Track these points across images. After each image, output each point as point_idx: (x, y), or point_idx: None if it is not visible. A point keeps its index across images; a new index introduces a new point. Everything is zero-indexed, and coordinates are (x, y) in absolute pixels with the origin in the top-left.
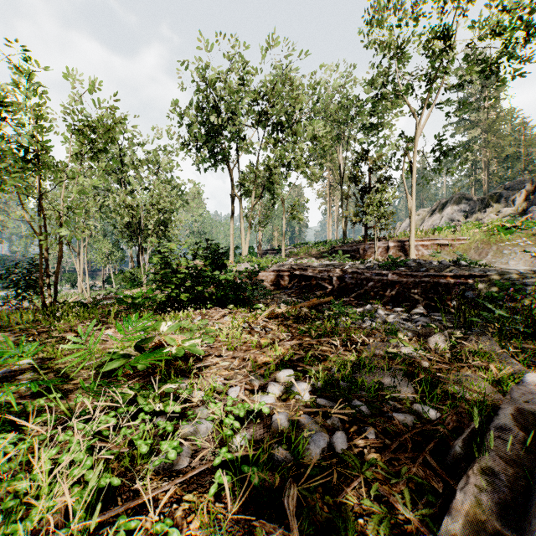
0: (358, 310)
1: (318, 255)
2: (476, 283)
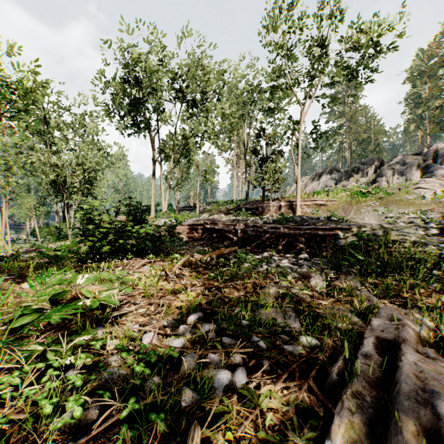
0: (258, 257)
1: (226, 212)
2: (343, 234)
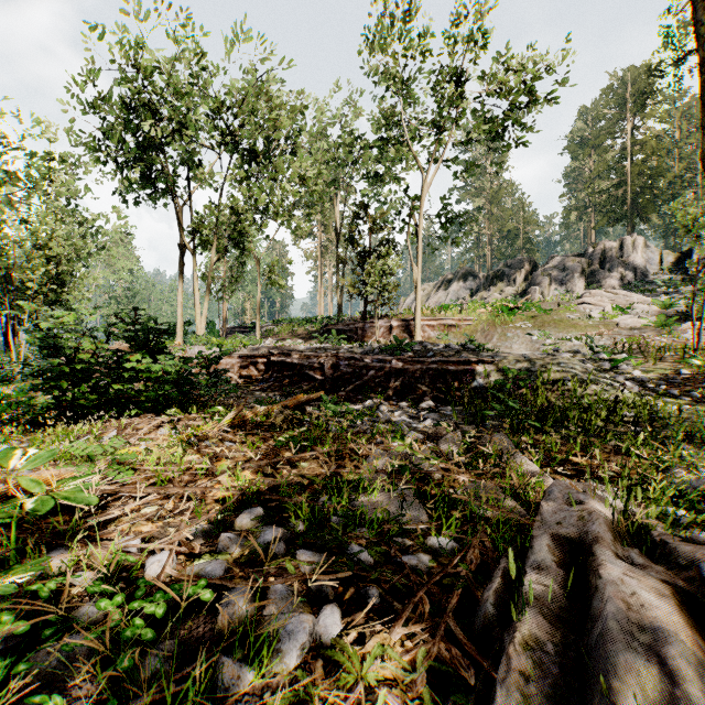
0: (357, 407)
1: (306, 336)
2: (484, 370)
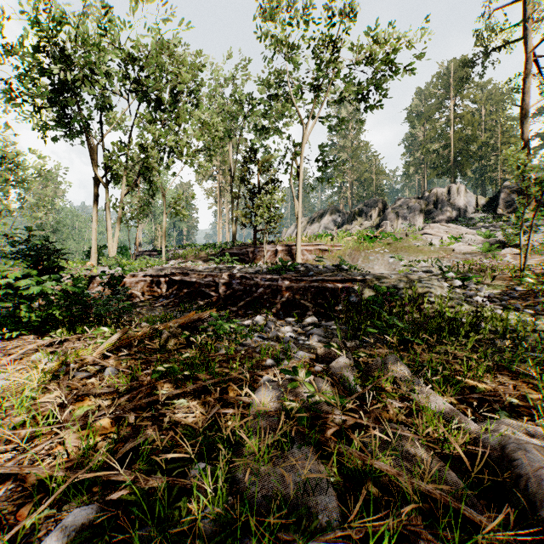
0: (247, 322)
1: (206, 258)
2: (358, 287)
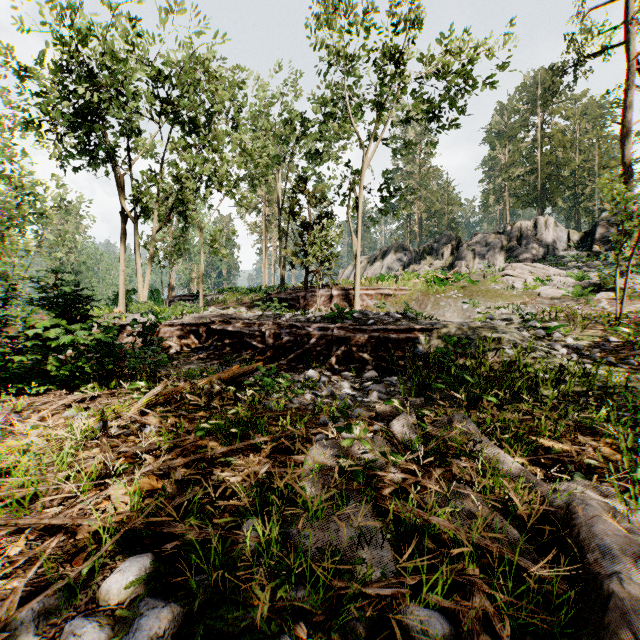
0: (298, 377)
1: (250, 304)
2: (425, 338)
